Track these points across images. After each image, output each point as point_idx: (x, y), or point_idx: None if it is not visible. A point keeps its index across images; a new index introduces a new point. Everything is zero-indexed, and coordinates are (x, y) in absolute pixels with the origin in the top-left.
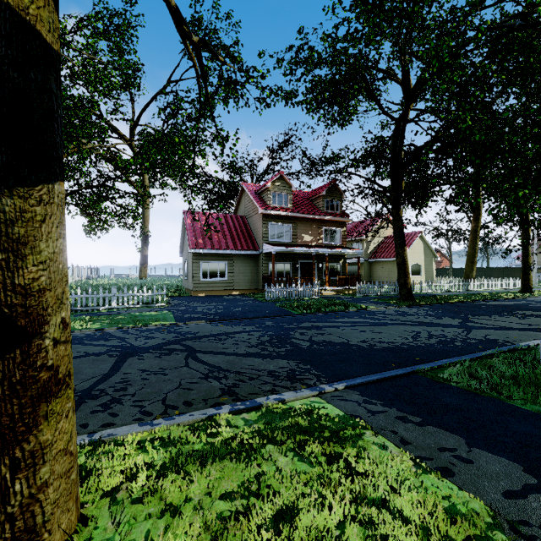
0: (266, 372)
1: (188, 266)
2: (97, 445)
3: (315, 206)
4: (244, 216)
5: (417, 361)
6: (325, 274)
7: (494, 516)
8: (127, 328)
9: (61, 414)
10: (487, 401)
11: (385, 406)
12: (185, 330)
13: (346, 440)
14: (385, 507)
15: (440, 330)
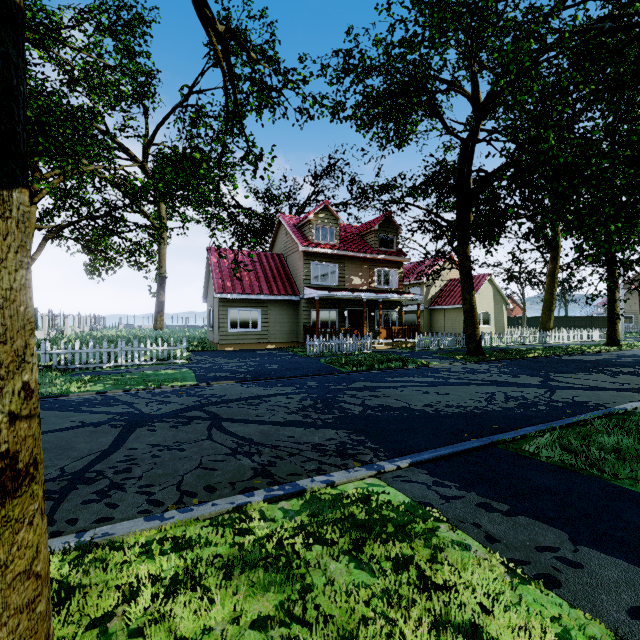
0: (310, 445)
1: (214, 314)
2: (87, 550)
3: (366, 243)
4: (281, 255)
5: (494, 430)
6: (378, 324)
7: None
8: (136, 390)
9: (21, 521)
10: (587, 482)
11: (461, 489)
12: (209, 393)
13: (416, 538)
14: (475, 636)
15: (519, 390)
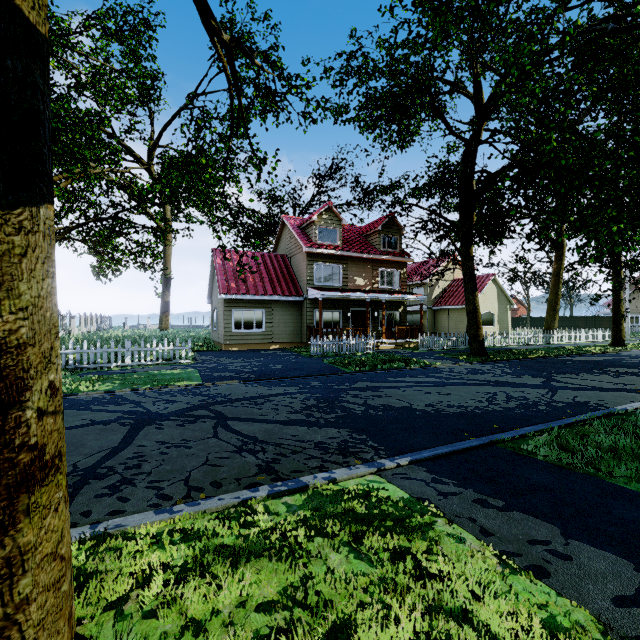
0: (313, 444)
1: (218, 315)
2: (101, 540)
3: (370, 244)
4: (285, 255)
5: (494, 429)
6: (381, 324)
7: (605, 631)
8: (143, 390)
9: (48, 507)
10: (583, 480)
11: (459, 486)
12: (214, 393)
13: (413, 531)
14: (466, 620)
15: (520, 391)
